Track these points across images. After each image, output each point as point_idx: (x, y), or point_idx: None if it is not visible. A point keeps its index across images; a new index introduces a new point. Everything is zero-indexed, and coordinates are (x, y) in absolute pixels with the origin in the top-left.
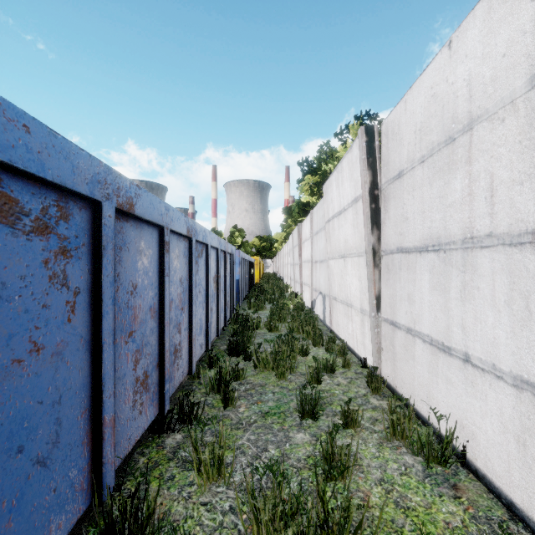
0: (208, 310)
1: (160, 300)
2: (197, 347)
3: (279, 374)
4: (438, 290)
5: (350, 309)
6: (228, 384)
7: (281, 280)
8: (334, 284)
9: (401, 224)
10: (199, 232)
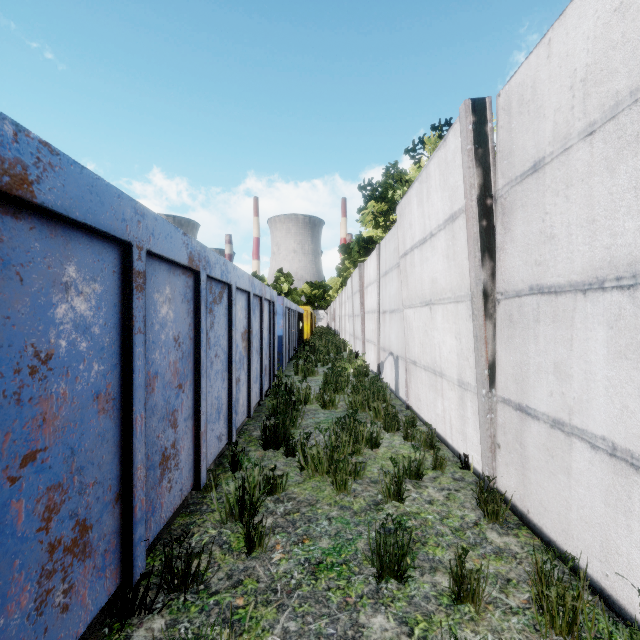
0: (232, 382)
1: (123, 377)
2: (212, 441)
3: (338, 483)
4: (632, 359)
5: (440, 380)
6: (254, 512)
7: (337, 335)
8: (413, 343)
9: (539, 247)
10: (214, 264)
